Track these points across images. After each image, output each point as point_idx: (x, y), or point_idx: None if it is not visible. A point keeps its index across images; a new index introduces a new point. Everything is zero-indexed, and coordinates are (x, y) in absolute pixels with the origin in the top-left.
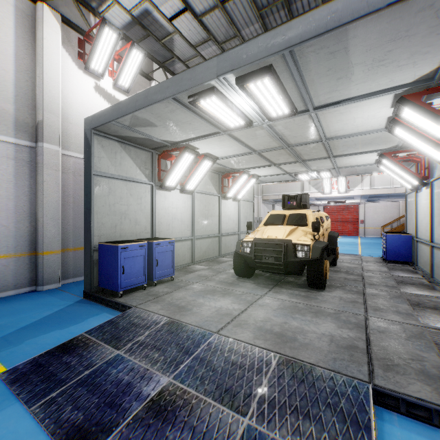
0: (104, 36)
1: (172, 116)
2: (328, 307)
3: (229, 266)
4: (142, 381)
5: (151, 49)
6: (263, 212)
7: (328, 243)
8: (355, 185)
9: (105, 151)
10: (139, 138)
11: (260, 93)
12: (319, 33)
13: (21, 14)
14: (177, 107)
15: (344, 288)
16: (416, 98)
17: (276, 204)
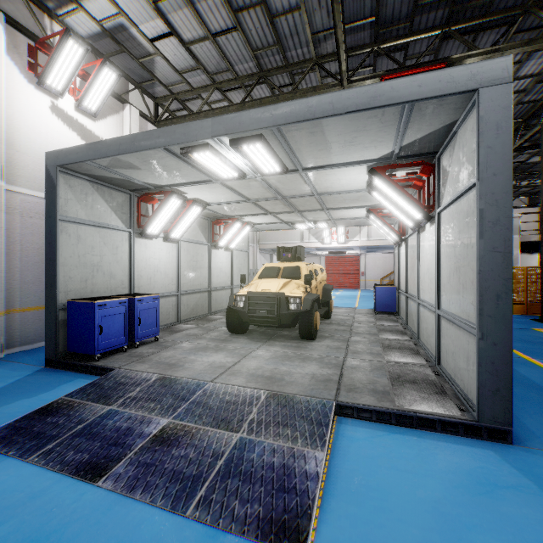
0: (67, 50)
1: (160, 162)
2: (316, 354)
3: (222, 323)
4: (142, 425)
5: (125, 66)
6: (260, 263)
7: (323, 295)
8: (354, 236)
9: (73, 192)
10: (116, 179)
11: (253, 153)
12: (299, 120)
13: None
14: (167, 155)
15: (333, 338)
16: (383, 171)
17: (275, 254)
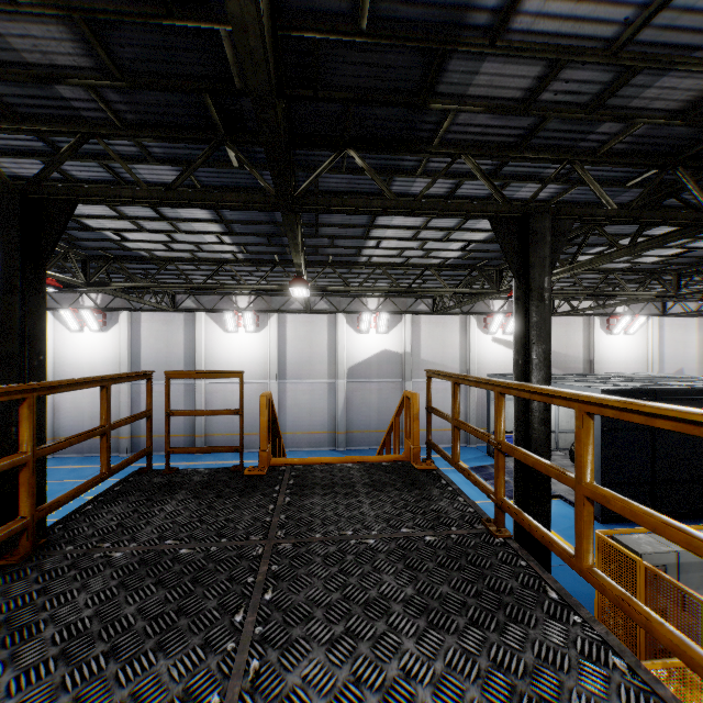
0: (496, 319)
1: None
2: None
3: None
4: None
5: None
6: None
7: None
8: None
9: None
10: None
11: None
12: None
13: (461, 323)
14: None
15: None
16: None
17: None
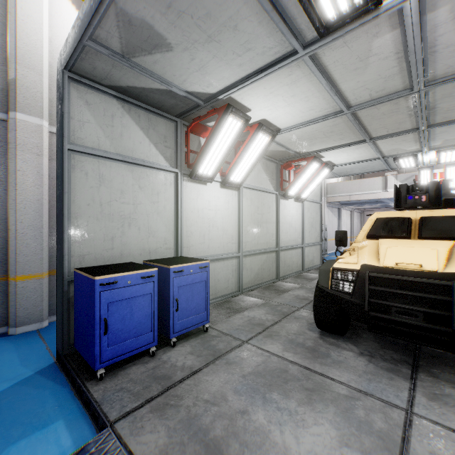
0: None
1: (195, 1)
2: None
3: (297, 300)
4: None
5: None
6: (327, 218)
7: None
8: None
9: (92, 112)
10: (150, 91)
11: None
12: None
13: None
14: None
15: None
16: None
17: (343, 208)
